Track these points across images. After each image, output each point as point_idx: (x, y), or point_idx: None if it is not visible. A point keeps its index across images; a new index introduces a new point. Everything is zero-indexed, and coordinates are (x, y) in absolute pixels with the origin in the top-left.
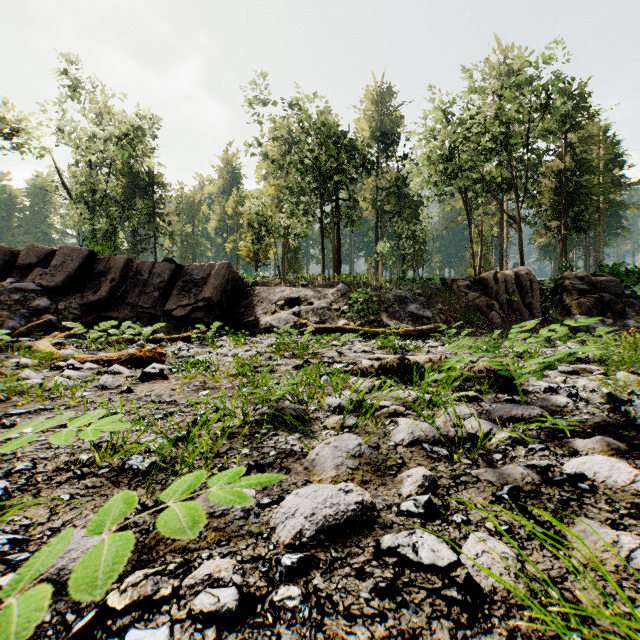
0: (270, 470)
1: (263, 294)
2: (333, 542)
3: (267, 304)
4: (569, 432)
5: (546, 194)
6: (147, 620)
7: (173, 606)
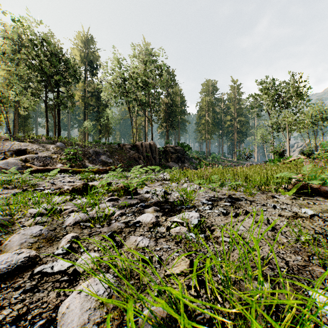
0: None
1: None
2: (5, 281)
3: None
4: (145, 207)
5: (161, 111)
6: None
7: None
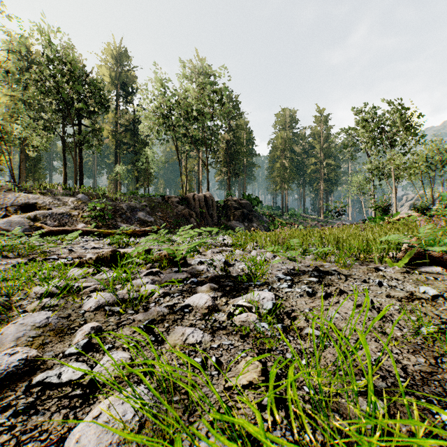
0: None
1: None
2: None
3: None
4: (198, 284)
5: (221, 152)
6: None
7: None
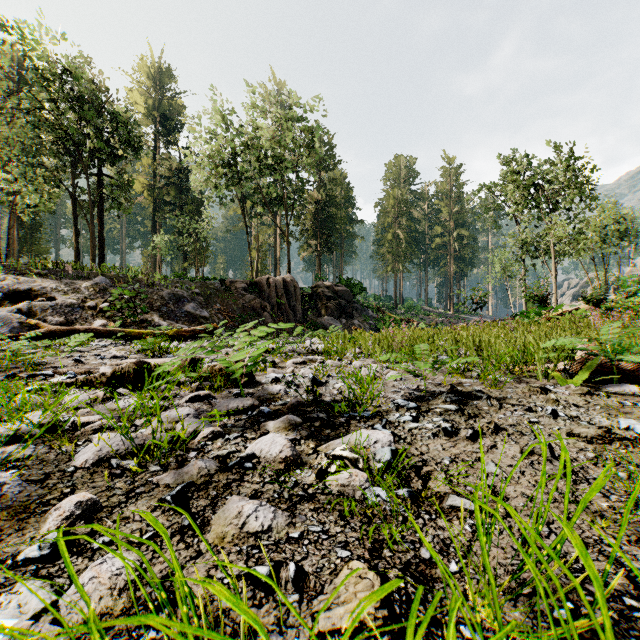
0: None
1: None
2: None
3: None
4: (270, 416)
5: (308, 217)
6: None
7: None
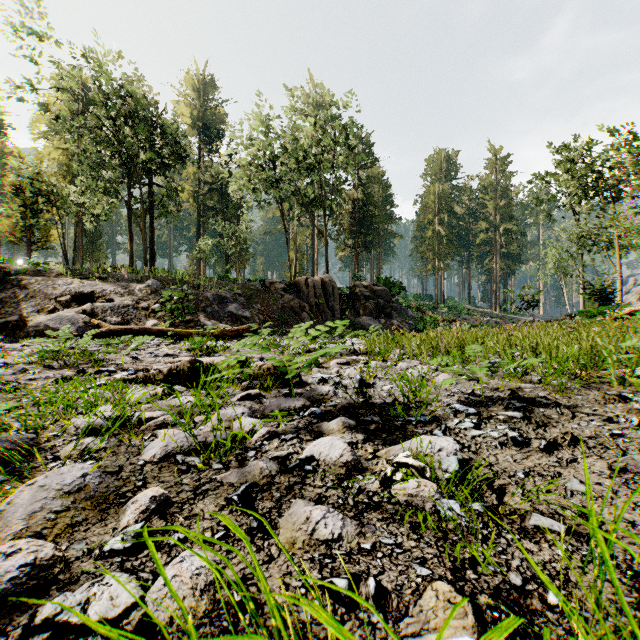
0: None
1: (36, 286)
2: None
3: (42, 299)
4: (322, 417)
5: (345, 216)
6: None
7: None
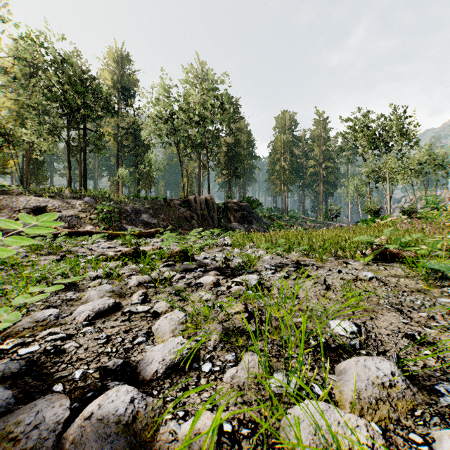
0: (61, 307)
1: (4, 201)
2: (103, 317)
3: (10, 211)
4: (205, 272)
5: (221, 154)
6: (26, 347)
7: (36, 343)
